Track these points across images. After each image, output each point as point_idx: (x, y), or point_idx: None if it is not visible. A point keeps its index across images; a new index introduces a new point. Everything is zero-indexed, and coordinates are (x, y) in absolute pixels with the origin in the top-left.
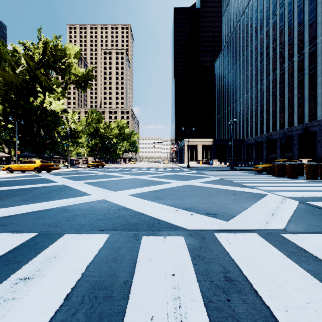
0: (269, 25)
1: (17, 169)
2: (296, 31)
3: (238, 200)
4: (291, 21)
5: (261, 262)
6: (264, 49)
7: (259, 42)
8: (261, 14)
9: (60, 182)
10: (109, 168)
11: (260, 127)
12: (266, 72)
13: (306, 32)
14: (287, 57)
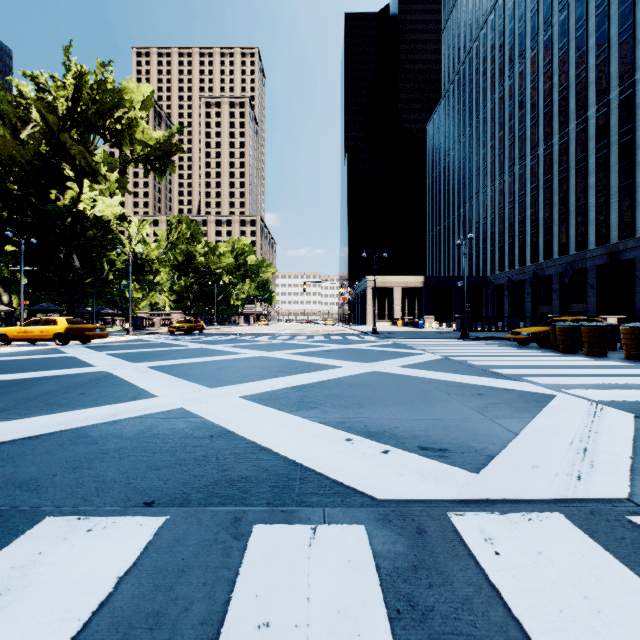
0: (539, 47)
1: (18, 338)
2: (593, 57)
3: (492, 410)
4: (582, 37)
5: (609, 637)
6: (528, 94)
7: (518, 81)
8: (522, 25)
9: (99, 367)
10: (213, 334)
11: (519, 252)
12: (531, 140)
13: (614, 59)
14: (575, 110)
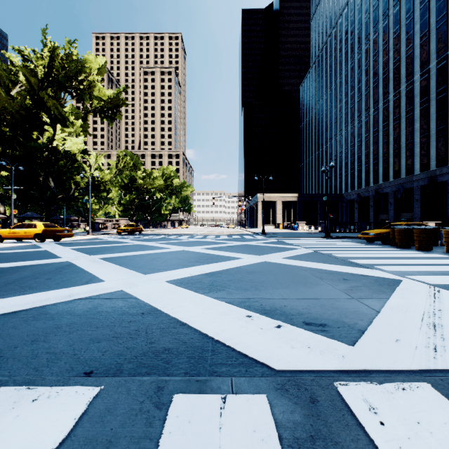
0: (379, 31)
1: (8, 237)
2: (418, 38)
3: (356, 292)
4: (410, 24)
5: None
6: (371, 65)
7: (364, 55)
8: (367, 16)
9: (64, 258)
10: (149, 234)
11: (365, 176)
12: (374, 97)
13: (433, 39)
14: (405, 76)
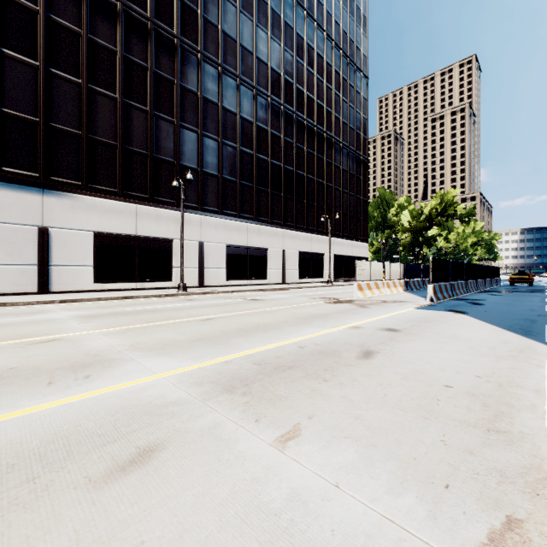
0: None
1: None
2: None
3: None
4: None
5: None
6: None
7: None
8: None
9: None
10: None
11: None
12: None
13: None
14: None
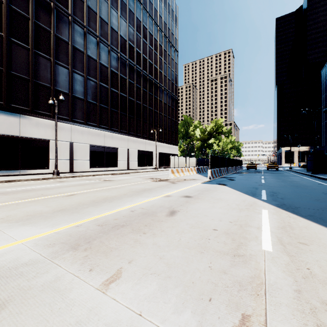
0: None
1: None
2: None
3: None
4: None
5: None
6: None
7: None
8: None
9: None
10: None
11: None
12: None
13: None
14: None
